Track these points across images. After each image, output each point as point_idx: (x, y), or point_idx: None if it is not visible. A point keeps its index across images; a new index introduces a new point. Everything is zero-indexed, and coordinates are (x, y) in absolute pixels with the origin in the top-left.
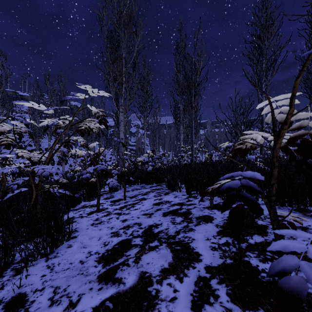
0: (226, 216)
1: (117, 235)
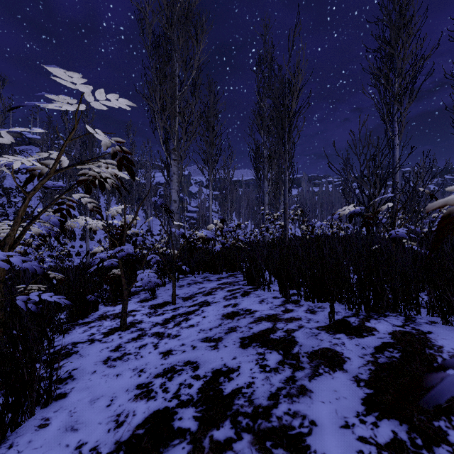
0: (370, 353)
1: (148, 395)
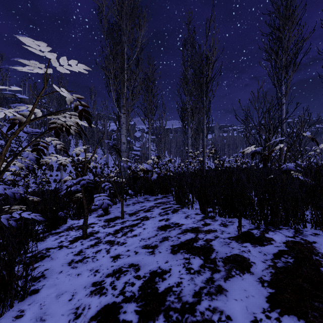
0: (270, 259)
1: (100, 291)
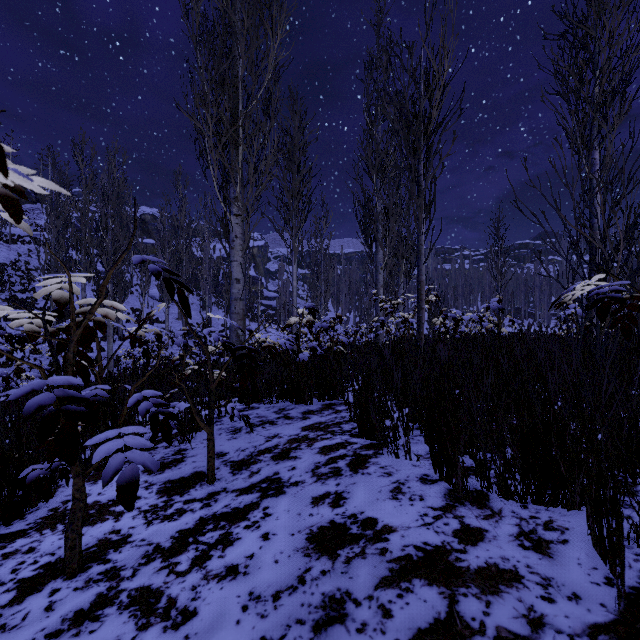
0: None
1: None
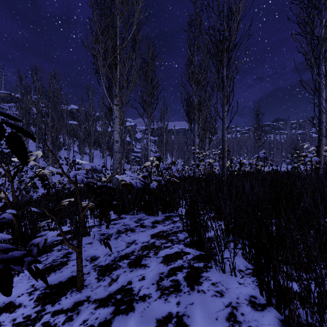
0: None
1: None
